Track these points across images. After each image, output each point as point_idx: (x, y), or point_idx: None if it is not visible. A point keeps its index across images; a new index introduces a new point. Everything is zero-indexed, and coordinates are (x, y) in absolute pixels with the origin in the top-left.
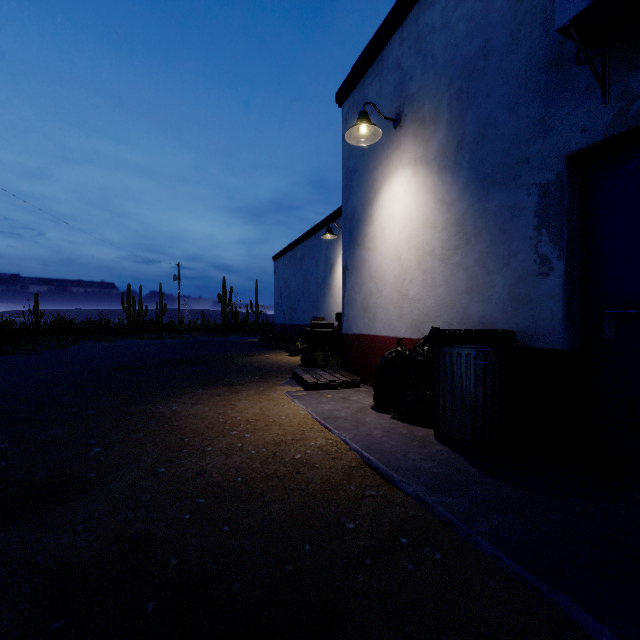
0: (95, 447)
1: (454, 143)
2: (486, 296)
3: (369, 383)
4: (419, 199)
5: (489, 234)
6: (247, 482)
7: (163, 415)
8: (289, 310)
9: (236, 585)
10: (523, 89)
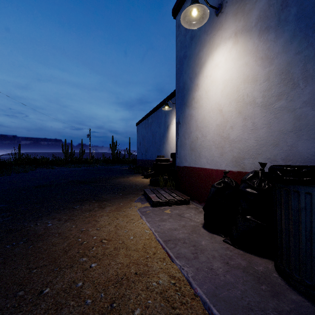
0: None
1: (277, 4)
2: None
3: (195, 201)
4: (239, 62)
5: None
6: None
7: (36, 233)
8: (144, 152)
9: None
10: None
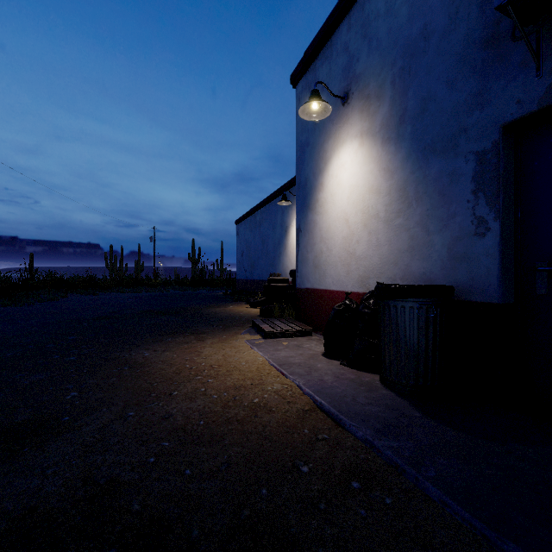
0: (72, 391)
1: (397, 117)
2: (426, 254)
3: (320, 332)
4: (365, 168)
5: (429, 198)
6: (209, 425)
7: (136, 361)
8: (249, 267)
9: (195, 531)
10: (461, 66)
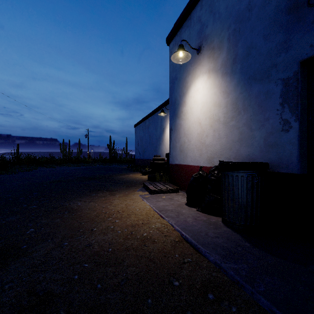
0: (31, 228)
1: (231, 59)
2: (250, 143)
3: (183, 190)
4: (211, 91)
5: (252, 108)
6: (114, 252)
7: (72, 208)
8: (142, 152)
9: None
10: (273, 25)
